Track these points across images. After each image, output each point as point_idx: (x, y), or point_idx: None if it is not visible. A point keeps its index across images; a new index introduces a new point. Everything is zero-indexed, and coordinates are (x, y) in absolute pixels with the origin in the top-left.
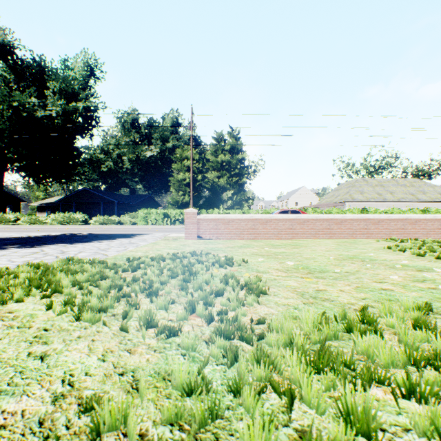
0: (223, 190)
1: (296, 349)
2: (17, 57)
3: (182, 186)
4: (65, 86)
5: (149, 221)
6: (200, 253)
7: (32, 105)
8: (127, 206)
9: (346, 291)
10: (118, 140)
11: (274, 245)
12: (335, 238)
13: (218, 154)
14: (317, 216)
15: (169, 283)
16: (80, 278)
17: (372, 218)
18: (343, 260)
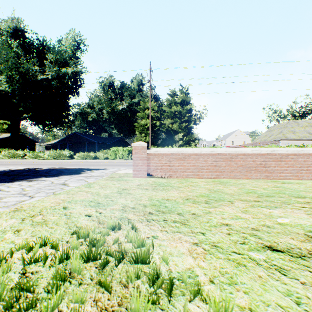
0: (175, 133)
1: None
2: (26, 38)
3: (144, 129)
4: (59, 57)
5: (117, 156)
6: (117, 250)
7: (35, 71)
8: (104, 145)
9: None
10: (99, 98)
11: (261, 195)
12: None
13: (172, 106)
14: (299, 149)
15: None
16: None
17: None
18: None
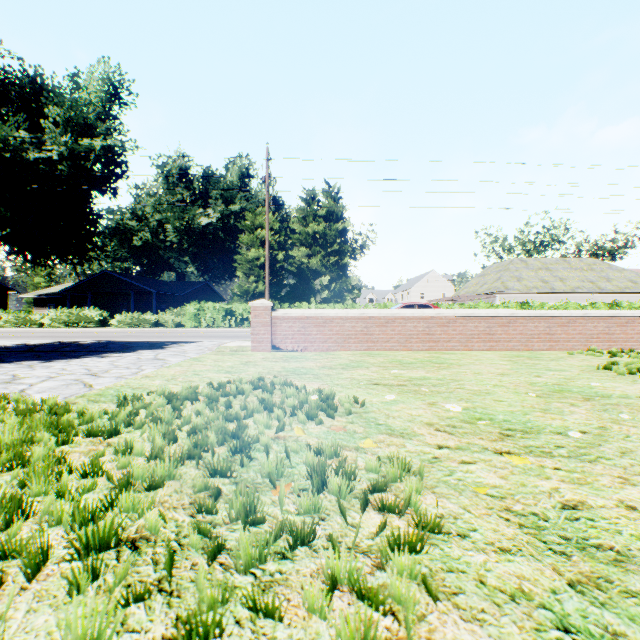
0: (316, 275)
1: None
2: None
3: (255, 268)
4: (74, 114)
5: (203, 321)
6: (271, 382)
7: (21, 142)
8: (171, 298)
9: None
10: (158, 200)
11: (404, 363)
12: (499, 349)
13: (309, 222)
14: (469, 312)
15: (175, 480)
16: None
17: (558, 315)
18: (548, 396)
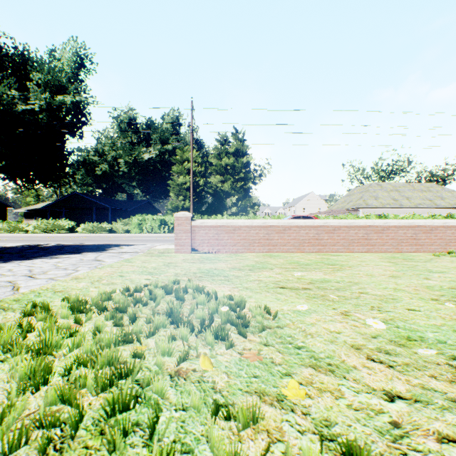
0: (227, 196)
1: None
2: None
3: (183, 190)
4: (51, 78)
5: (144, 229)
6: (184, 287)
7: (12, 98)
8: (122, 212)
9: None
10: (113, 142)
11: (301, 264)
12: (375, 251)
13: (222, 157)
14: (351, 221)
15: None
16: None
17: (423, 224)
18: None
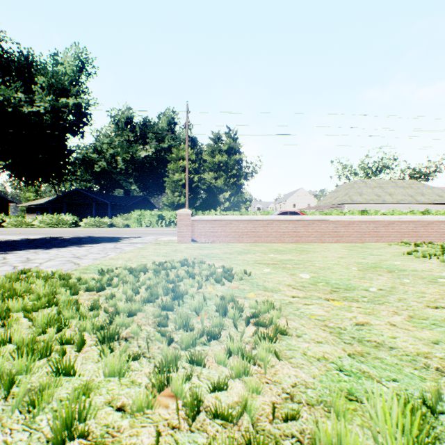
0: (220, 191)
1: None
2: (2, 50)
3: (178, 187)
4: (55, 81)
5: (143, 223)
6: (193, 262)
7: (18, 101)
8: (120, 207)
9: (400, 326)
10: (111, 140)
11: (278, 250)
12: (343, 242)
13: (215, 155)
14: (323, 217)
15: (142, 312)
16: (13, 305)
17: (382, 219)
18: (366, 270)
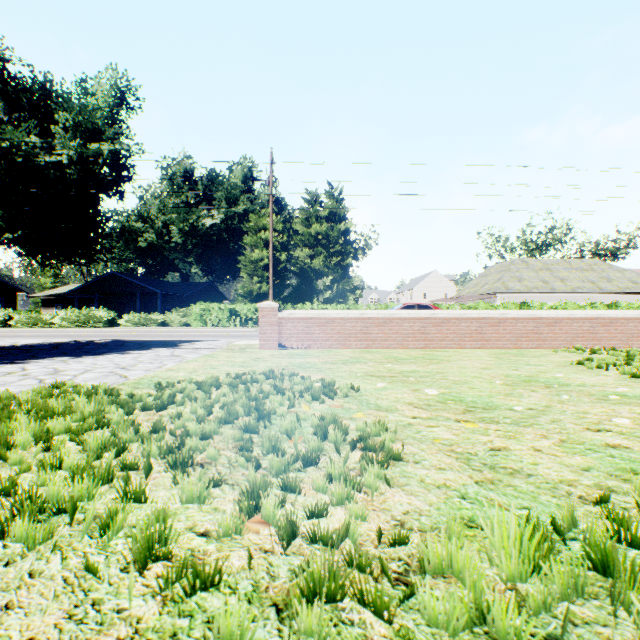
0: (318, 276)
1: (497, 636)
2: (9, 75)
3: (258, 269)
4: (83, 119)
5: (209, 321)
6: (281, 373)
7: (32, 147)
8: (176, 299)
9: (546, 452)
10: (163, 202)
11: (398, 359)
12: (490, 347)
13: (311, 223)
14: (462, 313)
15: (219, 435)
16: (54, 425)
17: (545, 316)
18: (515, 385)
